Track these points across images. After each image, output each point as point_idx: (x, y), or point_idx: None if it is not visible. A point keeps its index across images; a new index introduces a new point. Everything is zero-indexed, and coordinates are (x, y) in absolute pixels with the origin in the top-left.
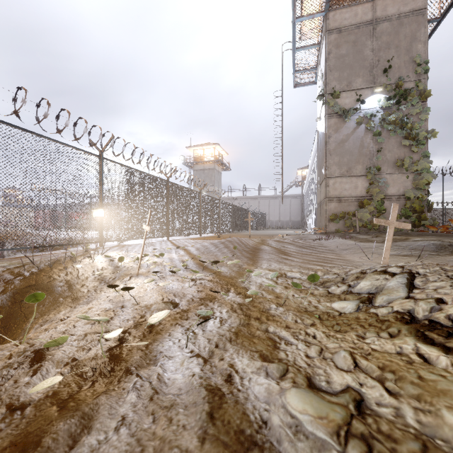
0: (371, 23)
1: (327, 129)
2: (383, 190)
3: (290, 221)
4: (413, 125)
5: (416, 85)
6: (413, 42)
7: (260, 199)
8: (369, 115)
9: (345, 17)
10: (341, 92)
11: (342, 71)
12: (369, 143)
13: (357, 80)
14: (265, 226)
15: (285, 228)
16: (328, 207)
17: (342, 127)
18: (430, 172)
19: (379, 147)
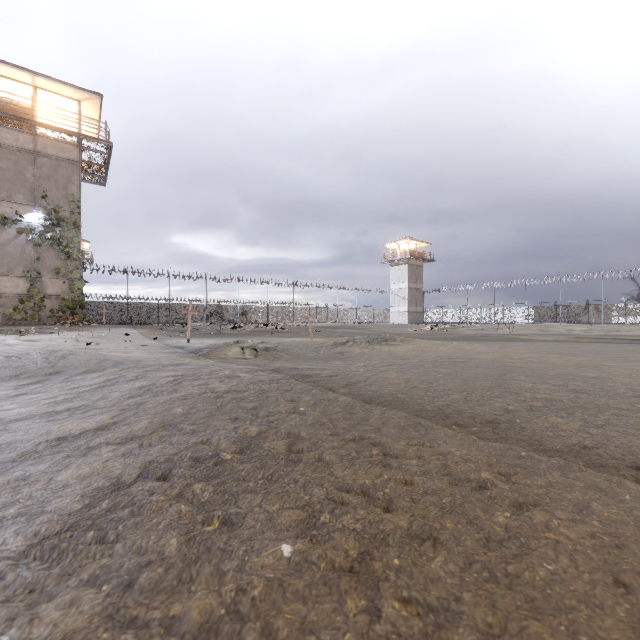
0: (33, 153)
1: None
2: (44, 290)
3: None
4: (69, 245)
5: (71, 216)
6: (69, 182)
7: None
8: (30, 229)
9: (6, 136)
10: (2, 201)
11: (3, 183)
12: (31, 251)
13: (18, 195)
14: None
15: None
16: None
17: (3, 232)
18: (82, 281)
19: (40, 256)
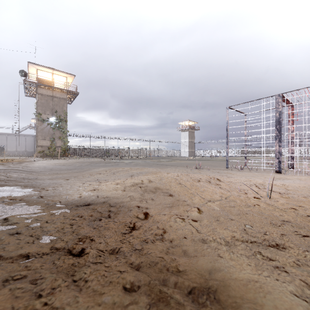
0: (52, 97)
1: (37, 124)
2: (55, 144)
3: (25, 151)
4: (63, 128)
5: (64, 118)
6: (63, 106)
7: None
8: (51, 123)
9: (43, 91)
10: (42, 114)
11: (43, 107)
12: (51, 131)
13: (47, 111)
14: (3, 154)
15: (21, 156)
16: (38, 149)
17: (43, 124)
18: (67, 141)
19: (54, 132)
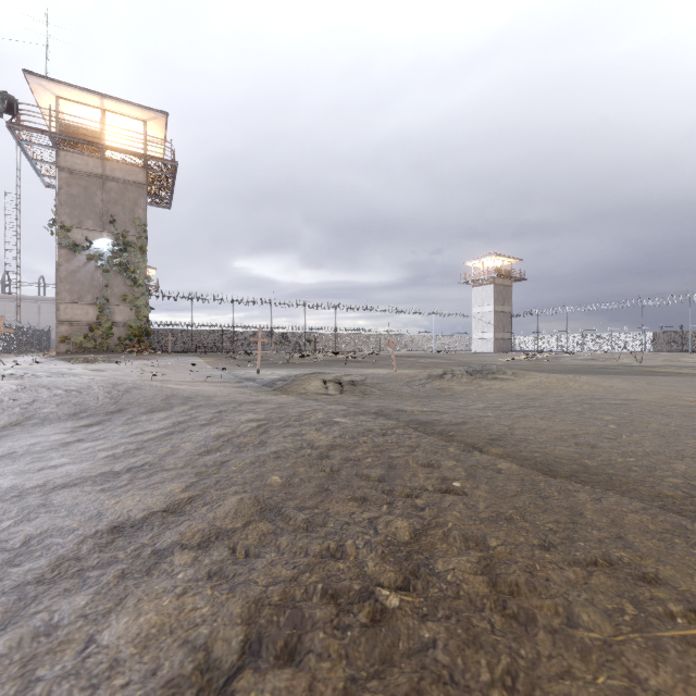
0: (102, 178)
1: (58, 258)
2: (112, 317)
3: None
4: (135, 270)
5: (138, 240)
6: (136, 206)
7: (41, 303)
8: (99, 255)
9: (77, 162)
10: (73, 227)
11: (74, 209)
12: (100, 277)
13: (88, 221)
14: (47, 347)
15: None
16: (59, 330)
17: (74, 259)
18: (148, 307)
19: (108, 282)
